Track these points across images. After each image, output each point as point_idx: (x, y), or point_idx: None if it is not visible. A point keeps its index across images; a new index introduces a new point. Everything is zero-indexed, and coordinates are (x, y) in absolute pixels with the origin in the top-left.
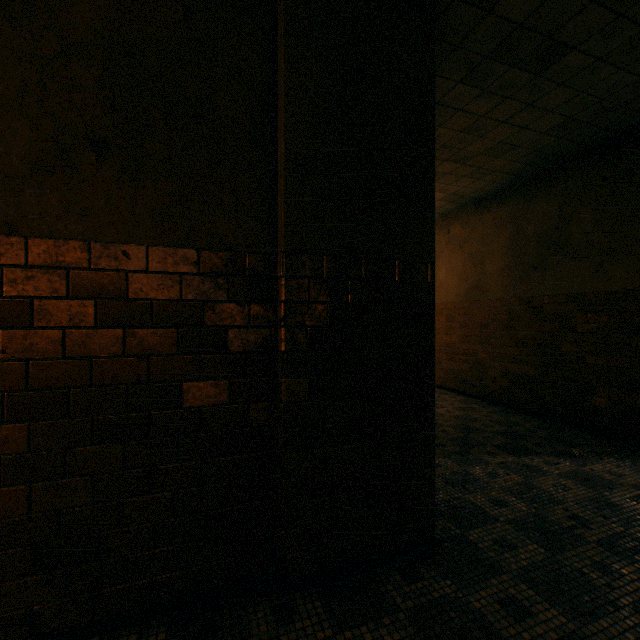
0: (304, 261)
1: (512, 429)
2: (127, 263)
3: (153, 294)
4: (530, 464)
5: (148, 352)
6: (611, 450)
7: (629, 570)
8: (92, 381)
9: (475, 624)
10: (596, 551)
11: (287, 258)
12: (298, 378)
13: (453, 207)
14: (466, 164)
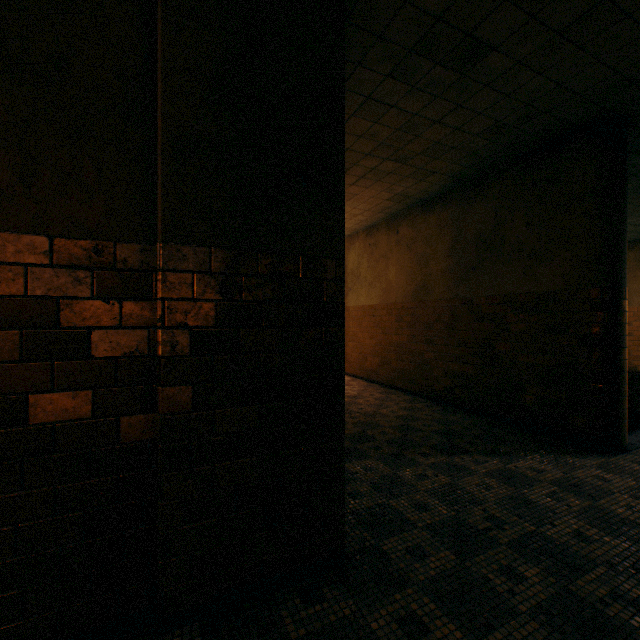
0: (187, 253)
1: (450, 428)
2: None
3: None
4: (460, 464)
5: None
6: (537, 446)
7: (533, 572)
8: None
9: None
10: (505, 554)
11: (165, 249)
12: (179, 386)
13: (401, 208)
14: (407, 164)
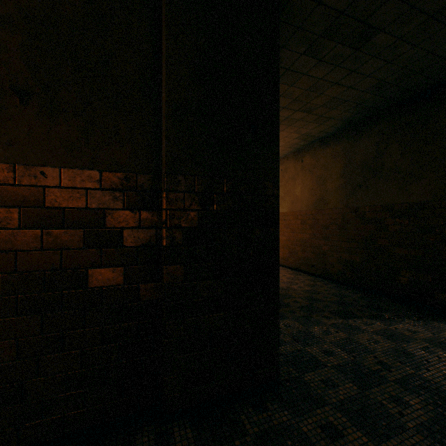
0: (180, 180)
1: (343, 299)
2: (44, 180)
3: (65, 204)
4: (353, 324)
5: (61, 247)
6: (410, 314)
7: (415, 401)
8: (17, 268)
9: (301, 444)
10: (393, 388)
11: (167, 177)
12: (176, 265)
13: (305, 144)
14: (312, 113)
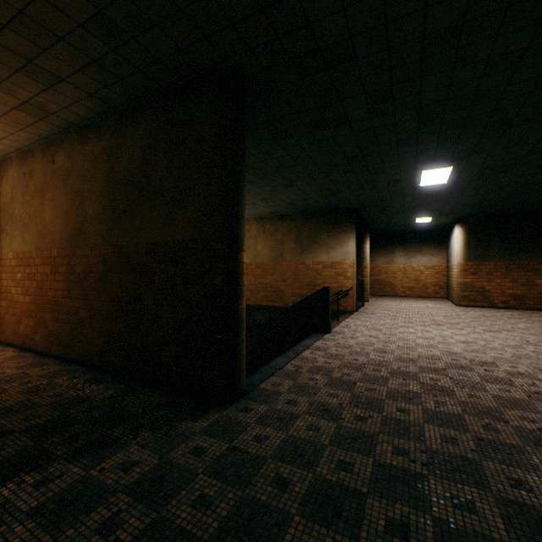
0: None
1: (67, 413)
2: None
3: None
4: (3, 501)
5: None
6: (162, 415)
7: None
8: None
9: None
10: None
11: None
12: None
13: (53, 130)
14: None
